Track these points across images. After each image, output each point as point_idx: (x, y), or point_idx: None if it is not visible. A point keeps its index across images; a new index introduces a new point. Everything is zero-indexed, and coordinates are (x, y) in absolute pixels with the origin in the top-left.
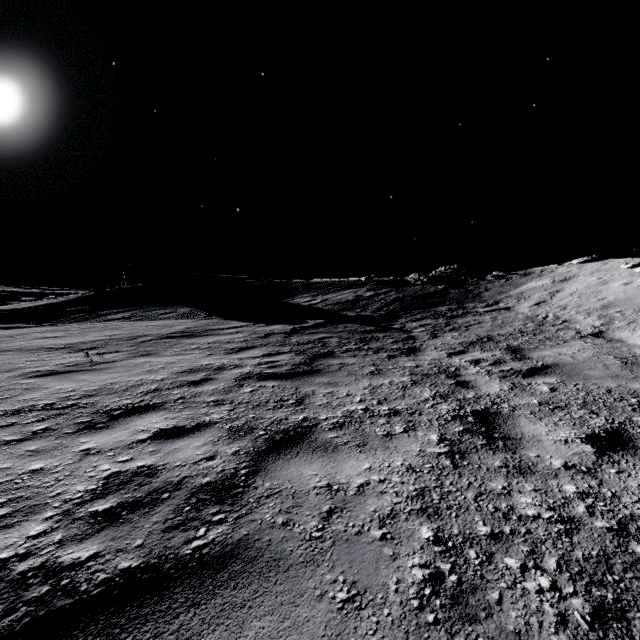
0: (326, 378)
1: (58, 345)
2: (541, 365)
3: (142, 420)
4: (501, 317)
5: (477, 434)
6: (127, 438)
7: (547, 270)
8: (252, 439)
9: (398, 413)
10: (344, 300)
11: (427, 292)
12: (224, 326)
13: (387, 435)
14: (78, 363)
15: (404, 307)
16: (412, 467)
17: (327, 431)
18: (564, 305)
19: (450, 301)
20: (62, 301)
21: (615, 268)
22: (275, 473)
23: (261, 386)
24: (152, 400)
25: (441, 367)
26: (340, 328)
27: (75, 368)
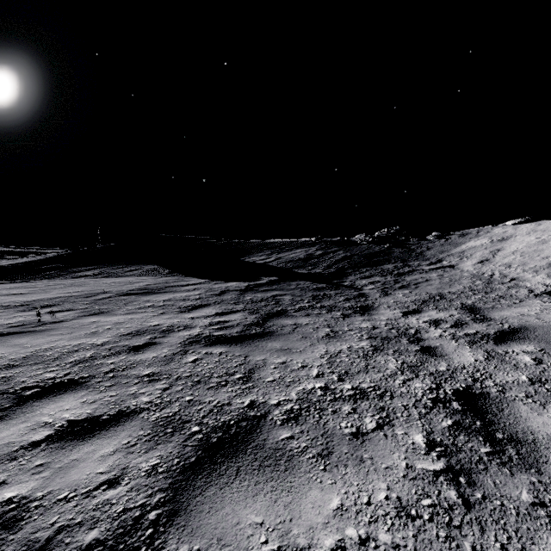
0: (279, 342)
1: (17, 302)
2: (508, 328)
3: (53, 405)
4: (447, 275)
5: (474, 433)
6: (18, 439)
7: (483, 231)
8: (180, 441)
9: (365, 395)
10: (296, 258)
11: (373, 251)
12: (183, 283)
13: (357, 434)
14: (24, 323)
15: (352, 265)
16: (403, 506)
17: (279, 426)
18: (508, 263)
19: (395, 259)
20: (39, 259)
21: (550, 228)
22: (199, 519)
23: (207, 353)
24: (79, 373)
25: (399, 329)
26: (293, 285)
27: (18, 329)
